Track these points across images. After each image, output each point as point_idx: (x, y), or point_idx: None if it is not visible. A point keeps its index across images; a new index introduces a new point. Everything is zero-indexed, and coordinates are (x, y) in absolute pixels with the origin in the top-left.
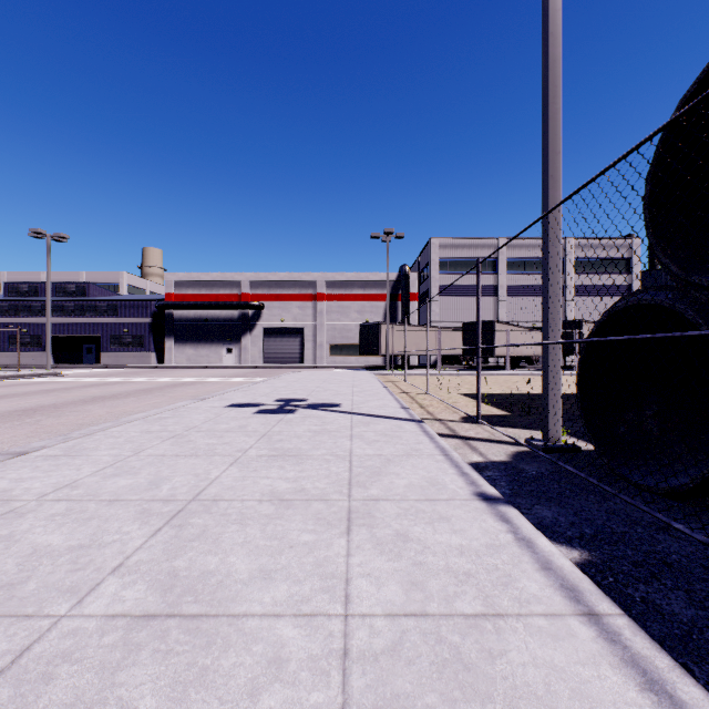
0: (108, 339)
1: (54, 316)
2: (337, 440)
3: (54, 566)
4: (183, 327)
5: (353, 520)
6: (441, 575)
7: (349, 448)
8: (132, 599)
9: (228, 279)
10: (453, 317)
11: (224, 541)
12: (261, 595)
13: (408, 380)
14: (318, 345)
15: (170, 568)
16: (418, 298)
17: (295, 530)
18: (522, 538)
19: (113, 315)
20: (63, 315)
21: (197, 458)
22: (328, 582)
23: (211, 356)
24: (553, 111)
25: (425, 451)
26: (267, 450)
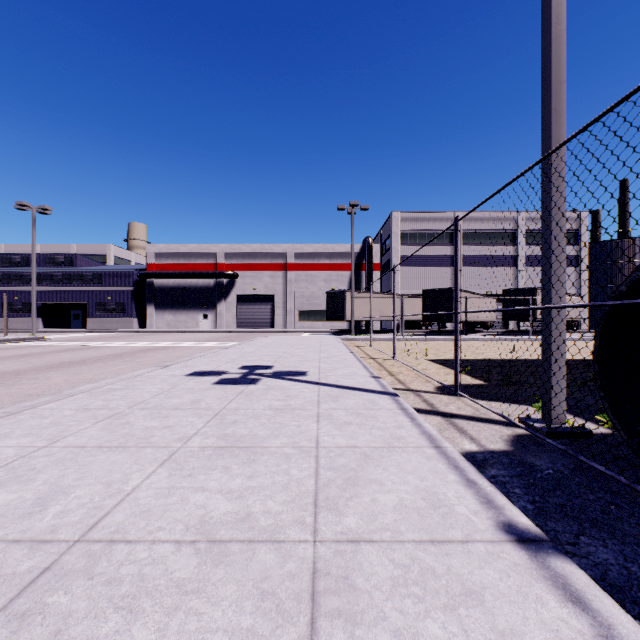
0: (93, 306)
1: (44, 284)
2: (301, 422)
3: None
4: (163, 294)
5: (321, 598)
6: None
7: (315, 434)
8: None
9: (205, 250)
10: (413, 285)
11: None
12: None
13: (373, 345)
14: (288, 311)
15: None
16: (380, 268)
17: (218, 630)
18: None
19: (98, 283)
20: (52, 283)
21: (123, 451)
22: None
23: (188, 321)
24: (556, 33)
25: (410, 440)
26: (215, 438)
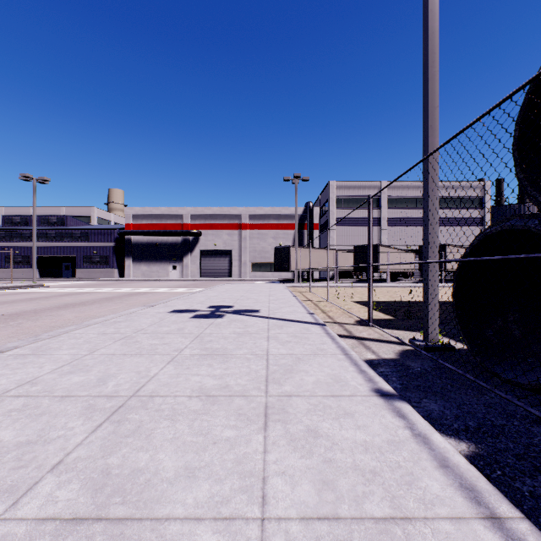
0: (81, 259)
1: (40, 241)
2: (256, 341)
3: (0, 463)
4: (139, 249)
5: (270, 415)
6: (349, 473)
7: (266, 347)
8: (64, 500)
9: (174, 213)
10: (346, 242)
11: (155, 437)
12: (185, 495)
13: (312, 290)
14: (243, 263)
15: (104, 466)
16: (319, 227)
17: (218, 425)
18: (418, 434)
19: (85, 240)
20: (47, 240)
21: (141, 356)
22: (246, 480)
23: (160, 271)
24: (432, 73)
25: (329, 350)
26: (199, 349)
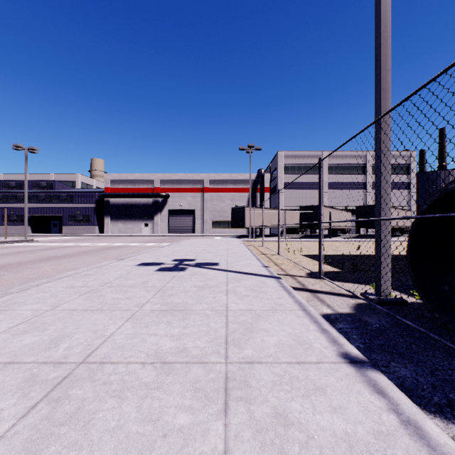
0: (67, 217)
1: (32, 202)
2: (216, 295)
3: None
4: (116, 209)
5: (230, 391)
6: None
7: (225, 302)
8: None
9: (146, 178)
10: (293, 203)
11: (95, 425)
12: None
13: (264, 245)
14: (204, 221)
15: None
16: (269, 190)
17: (171, 406)
18: (408, 422)
19: (70, 201)
20: (38, 201)
21: (101, 312)
22: None
23: (134, 228)
24: (384, 38)
25: (287, 306)
26: (159, 304)
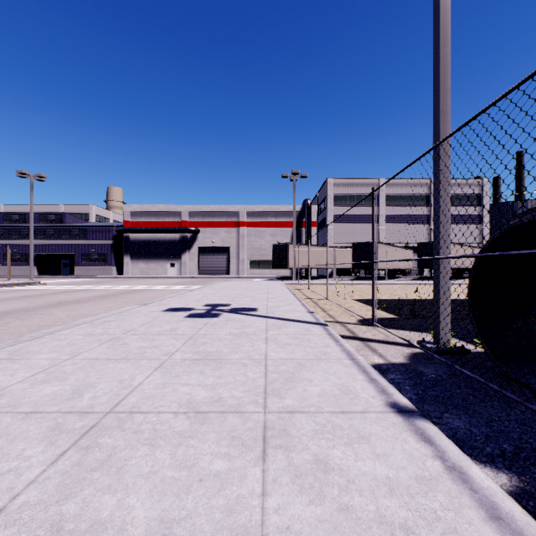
0: (79, 256)
1: (38, 238)
2: (254, 343)
3: None
4: (137, 247)
5: (269, 439)
6: (374, 529)
7: (264, 351)
8: None
9: (172, 210)
10: (344, 239)
11: (128, 470)
12: None
13: (310, 288)
14: (240, 260)
15: (55, 517)
16: (317, 225)
17: (207, 454)
18: (452, 467)
19: (83, 237)
20: (45, 237)
21: (126, 362)
22: None
23: (158, 269)
24: (443, 54)
25: (333, 355)
26: (191, 353)
